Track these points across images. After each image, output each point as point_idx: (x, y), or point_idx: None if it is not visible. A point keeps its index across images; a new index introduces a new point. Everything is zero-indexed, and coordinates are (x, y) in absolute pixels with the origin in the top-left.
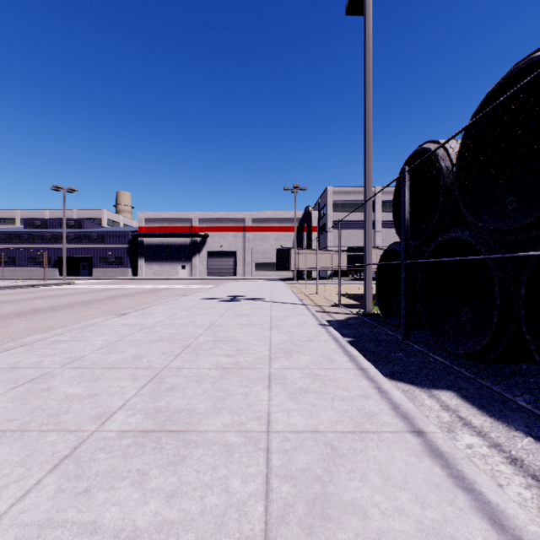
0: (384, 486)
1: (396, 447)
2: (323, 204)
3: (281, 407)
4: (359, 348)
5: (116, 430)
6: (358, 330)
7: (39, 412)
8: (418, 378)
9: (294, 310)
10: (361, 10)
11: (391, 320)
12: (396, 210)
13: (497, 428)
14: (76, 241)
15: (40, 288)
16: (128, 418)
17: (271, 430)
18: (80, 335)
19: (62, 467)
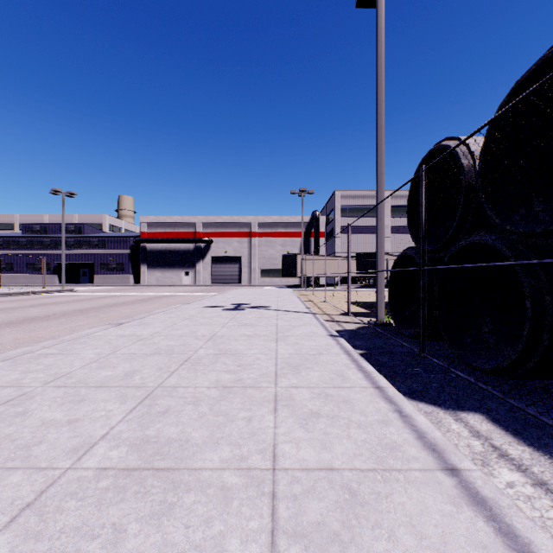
0: (418, 548)
1: (428, 491)
2: (331, 209)
3: (289, 437)
4: (372, 362)
5: (93, 468)
6: (370, 341)
7: (7, 443)
8: (440, 397)
9: (302, 320)
10: (372, 3)
11: (405, 330)
12: (410, 213)
13: (539, 460)
14: (76, 247)
15: (38, 296)
16: (110, 452)
17: (277, 468)
18: (70, 347)
19: (21, 521)
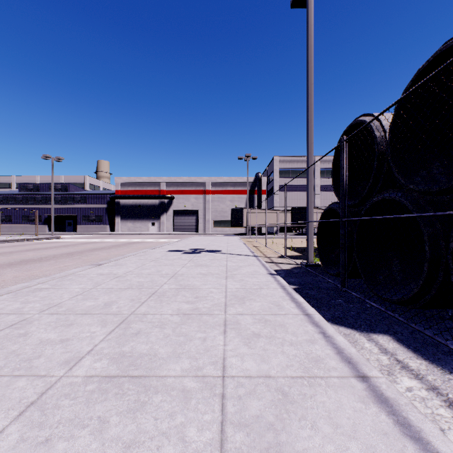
0: (334, 435)
1: (343, 393)
2: (271, 171)
3: (235, 352)
4: (303, 295)
5: (82, 375)
6: (302, 278)
7: (13, 357)
8: (357, 322)
9: (247, 261)
10: (304, 4)
11: (330, 269)
12: (334, 175)
13: (432, 371)
14: (62, 202)
15: (31, 242)
16: (95, 363)
17: (226, 375)
18: (60, 283)
19: (27, 415)
